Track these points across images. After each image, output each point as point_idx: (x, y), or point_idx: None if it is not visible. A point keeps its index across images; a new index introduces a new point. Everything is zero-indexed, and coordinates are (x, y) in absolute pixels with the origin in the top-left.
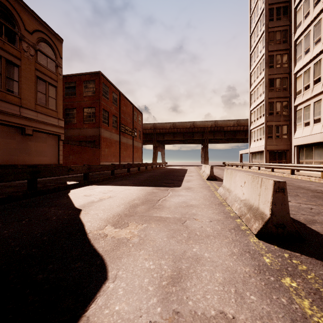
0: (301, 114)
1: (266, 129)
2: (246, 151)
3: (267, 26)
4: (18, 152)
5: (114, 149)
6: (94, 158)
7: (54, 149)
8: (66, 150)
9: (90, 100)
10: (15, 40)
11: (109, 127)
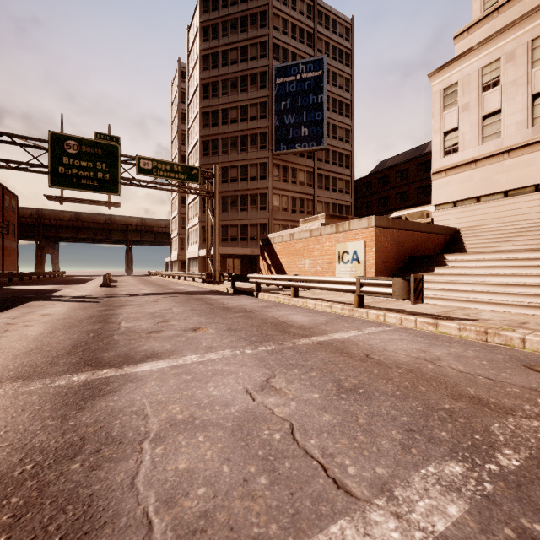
0: (190, 236)
1: (179, 241)
2: (169, 259)
3: (180, 149)
4: None
5: None
6: None
7: None
8: None
9: None
10: None
11: None
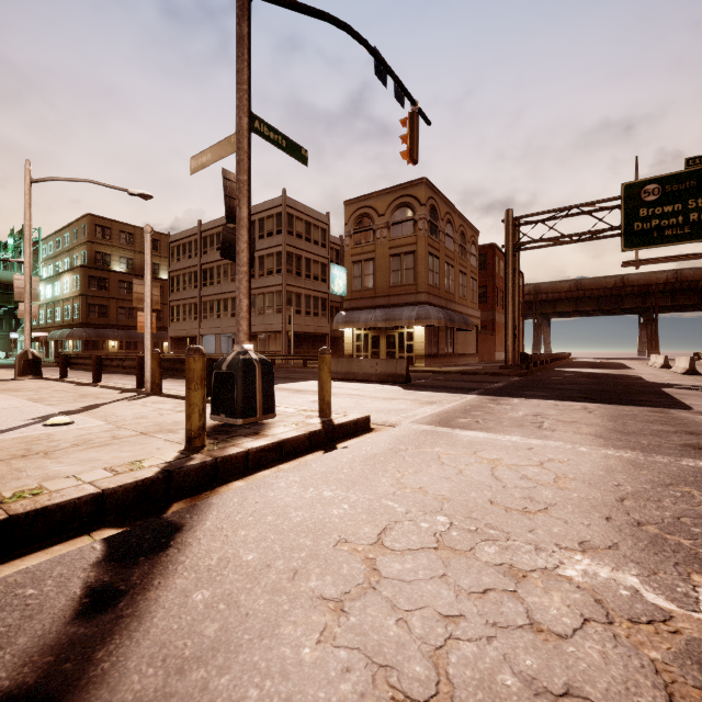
0: None
1: None
2: None
3: None
4: (464, 343)
5: (501, 335)
6: (491, 347)
7: (474, 339)
8: (480, 340)
9: (480, 278)
10: (465, 254)
11: (498, 307)
